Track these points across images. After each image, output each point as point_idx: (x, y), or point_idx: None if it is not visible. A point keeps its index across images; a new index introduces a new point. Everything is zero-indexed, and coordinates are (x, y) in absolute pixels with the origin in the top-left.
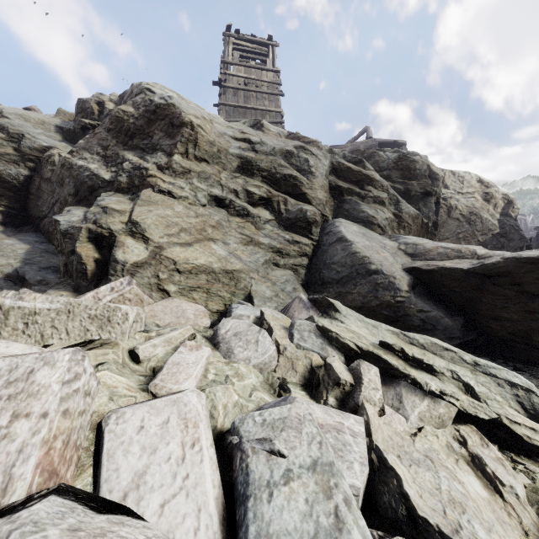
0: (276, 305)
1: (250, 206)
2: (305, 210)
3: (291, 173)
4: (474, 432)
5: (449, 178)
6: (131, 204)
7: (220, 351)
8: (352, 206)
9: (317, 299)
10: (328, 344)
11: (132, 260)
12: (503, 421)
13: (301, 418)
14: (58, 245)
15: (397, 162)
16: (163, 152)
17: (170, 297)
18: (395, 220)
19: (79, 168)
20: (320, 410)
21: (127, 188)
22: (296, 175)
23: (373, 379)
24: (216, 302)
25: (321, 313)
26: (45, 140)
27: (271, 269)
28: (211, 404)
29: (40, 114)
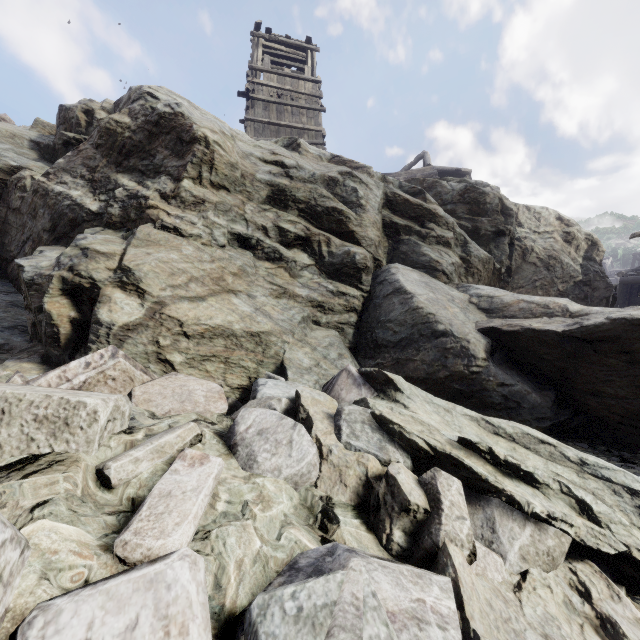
0: (317, 378)
1: (283, 248)
2: (353, 252)
3: (336, 206)
4: (597, 574)
5: (523, 215)
6: (123, 244)
7: (237, 458)
8: (411, 248)
9: (372, 373)
10: (388, 440)
11: (121, 321)
12: (632, 554)
13: (360, 603)
14: (24, 298)
15: (464, 194)
16: (169, 175)
17: (173, 372)
18: (462, 265)
19: (57, 196)
20: (388, 580)
21: (120, 222)
22: (341, 208)
23: (456, 501)
24: (238, 375)
25: (376, 392)
26: (13, 158)
27: (310, 328)
28: (218, 562)
29: (12, 125)
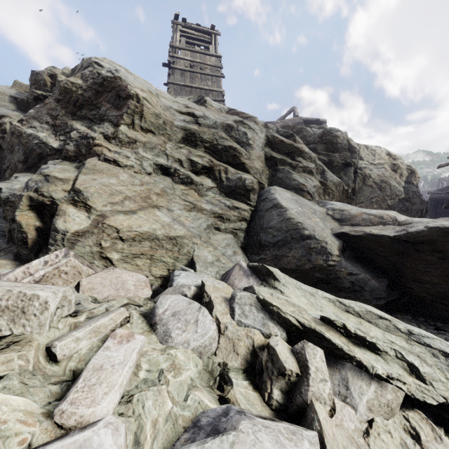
0: (217, 269)
1: (194, 175)
2: (244, 178)
3: (231, 145)
4: (424, 420)
5: (363, 152)
6: (76, 172)
7: (156, 334)
8: (285, 175)
9: (257, 267)
10: (269, 318)
11: (73, 229)
12: (448, 404)
13: None
14: (3, 211)
15: (322, 136)
16: (110, 122)
17: (111, 267)
18: (321, 187)
19: (28, 136)
20: (269, 439)
21: (74, 156)
22: (235, 147)
23: (320, 366)
24: (160, 268)
25: (260, 281)
26: None
27: (213, 233)
28: (138, 422)
29: None
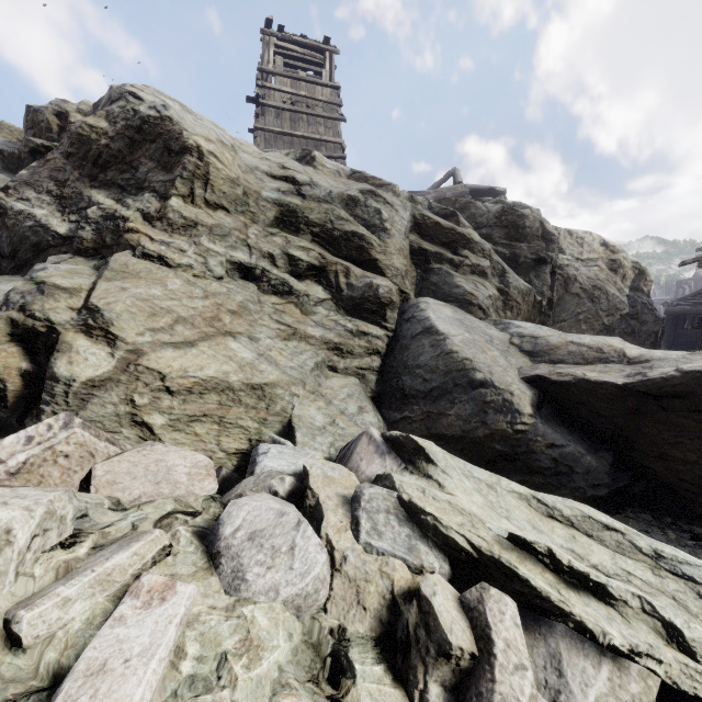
0: (332, 439)
1: (294, 279)
2: (376, 285)
3: (356, 230)
4: None
5: (565, 240)
6: (93, 276)
7: (220, 575)
8: (442, 278)
9: (398, 439)
10: (419, 536)
11: (85, 376)
12: None
13: None
14: None
15: (501, 216)
16: (154, 192)
17: (149, 442)
18: (500, 297)
19: (17, 215)
20: None
21: (94, 248)
22: (362, 233)
23: (512, 638)
24: (235, 437)
25: (404, 464)
26: None
27: (325, 376)
28: None
29: None
